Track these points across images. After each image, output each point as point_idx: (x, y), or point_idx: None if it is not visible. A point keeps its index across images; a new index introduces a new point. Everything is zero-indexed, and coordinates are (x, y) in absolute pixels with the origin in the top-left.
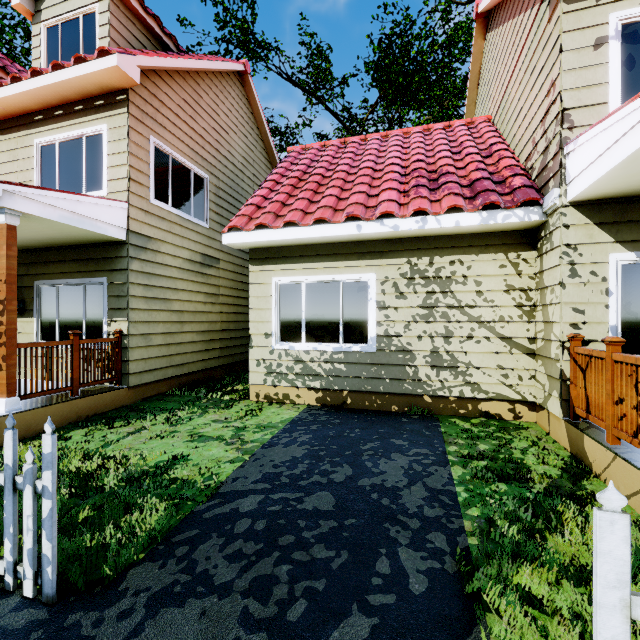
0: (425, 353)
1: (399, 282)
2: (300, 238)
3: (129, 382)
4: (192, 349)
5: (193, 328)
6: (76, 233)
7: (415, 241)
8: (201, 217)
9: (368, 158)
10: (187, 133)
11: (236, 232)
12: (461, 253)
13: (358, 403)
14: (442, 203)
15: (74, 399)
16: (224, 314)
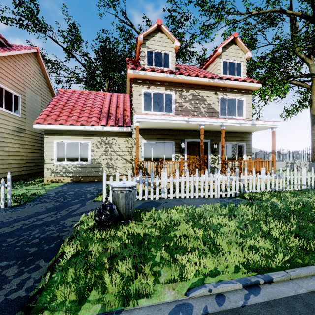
0: (105, 164)
1: (98, 144)
2: (65, 129)
3: None
4: (13, 166)
5: (14, 158)
6: None
7: (102, 132)
8: (17, 112)
9: (90, 102)
10: (11, 79)
11: (39, 124)
12: (115, 137)
13: (85, 179)
14: (108, 123)
15: None
16: (27, 152)
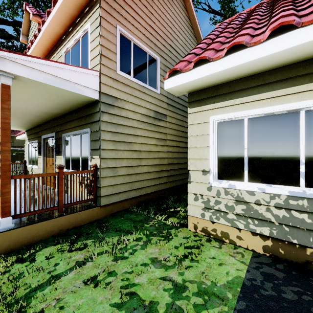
0: None
1: None
2: (247, 62)
3: (100, 202)
4: (147, 177)
5: (148, 163)
6: (66, 96)
7: None
8: (154, 86)
9: None
10: (144, 26)
11: (175, 76)
12: None
13: None
14: None
15: (56, 217)
16: (170, 153)
